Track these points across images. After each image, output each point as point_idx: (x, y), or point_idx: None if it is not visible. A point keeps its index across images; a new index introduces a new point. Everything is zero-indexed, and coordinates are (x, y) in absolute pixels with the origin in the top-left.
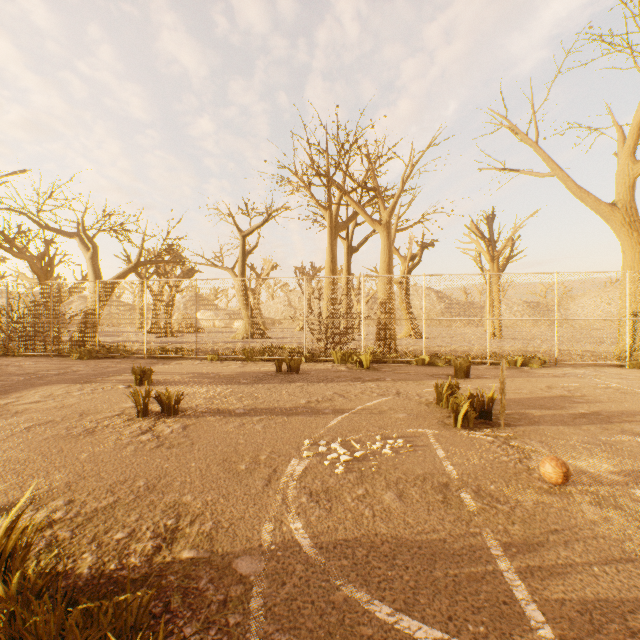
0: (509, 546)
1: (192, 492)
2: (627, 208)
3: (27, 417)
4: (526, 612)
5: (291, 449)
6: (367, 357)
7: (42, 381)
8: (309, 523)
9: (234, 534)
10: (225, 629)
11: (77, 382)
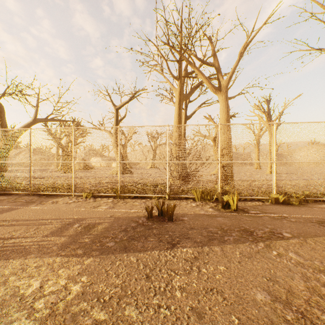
0: None
1: None
2: None
3: None
4: None
5: None
6: (236, 199)
7: None
8: None
9: None
10: None
11: None
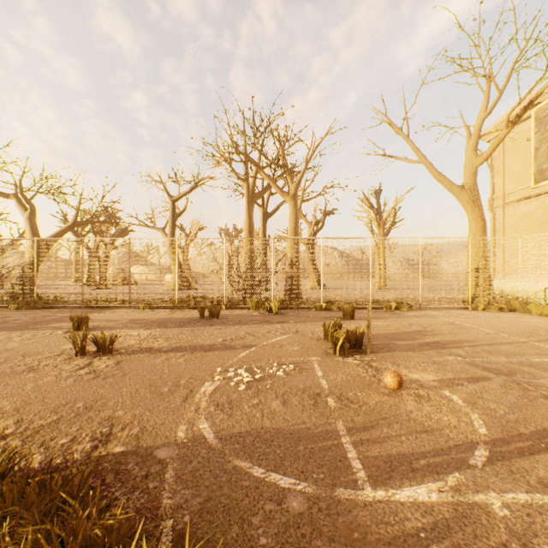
0: (352, 429)
1: (123, 409)
2: (471, 190)
3: None
4: (352, 464)
5: (206, 375)
6: (276, 304)
7: None
8: (214, 424)
9: (156, 434)
10: (146, 491)
11: (17, 329)
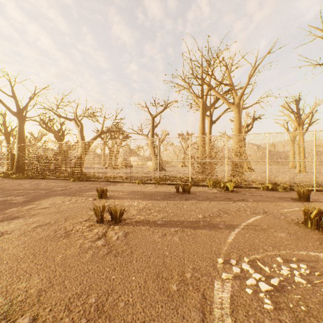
0: None
1: (134, 322)
2: None
3: (37, 219)
4: None
5: (209, 267)
6: (231, 184)
7: (53, 194)
8: None
9: None
10: None
11: (69, 195)
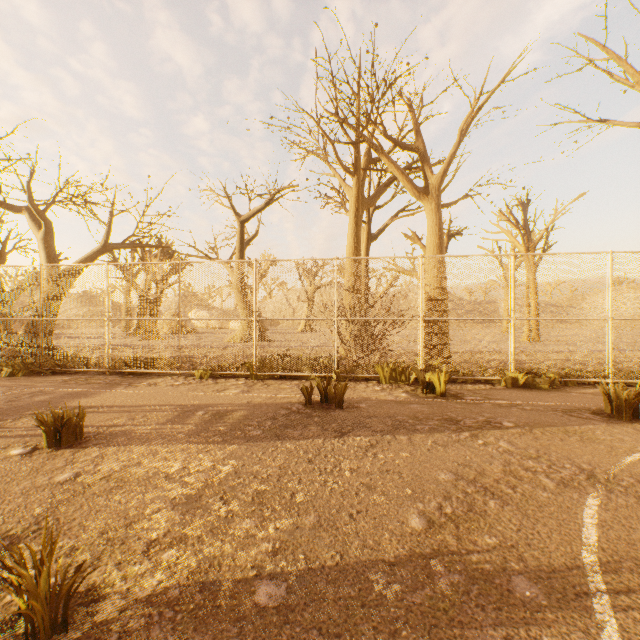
0: None
1: None
2: None
3: None
4: None
5: None
6: (443, 378)
7: None
8: None
9: None
10: None
11: None
